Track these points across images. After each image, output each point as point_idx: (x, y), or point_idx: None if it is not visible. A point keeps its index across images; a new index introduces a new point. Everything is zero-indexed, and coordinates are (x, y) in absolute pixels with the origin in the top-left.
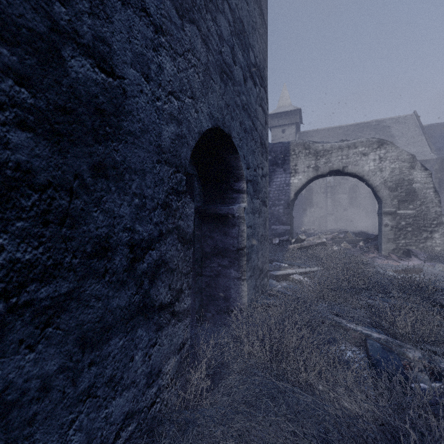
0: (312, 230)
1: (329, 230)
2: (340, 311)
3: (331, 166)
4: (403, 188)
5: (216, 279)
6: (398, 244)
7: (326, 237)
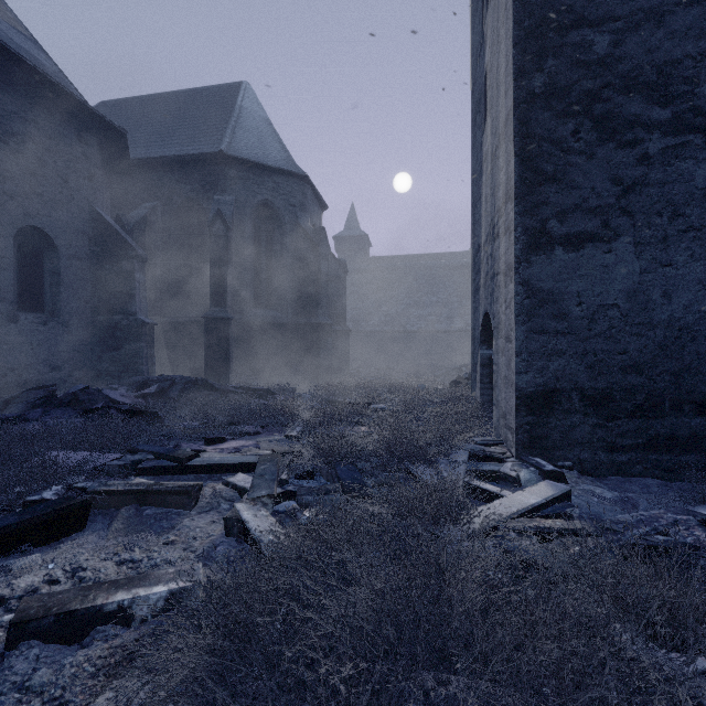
0: None
1: None
2: None
3: None
4: None
5: None
6: None
7: None
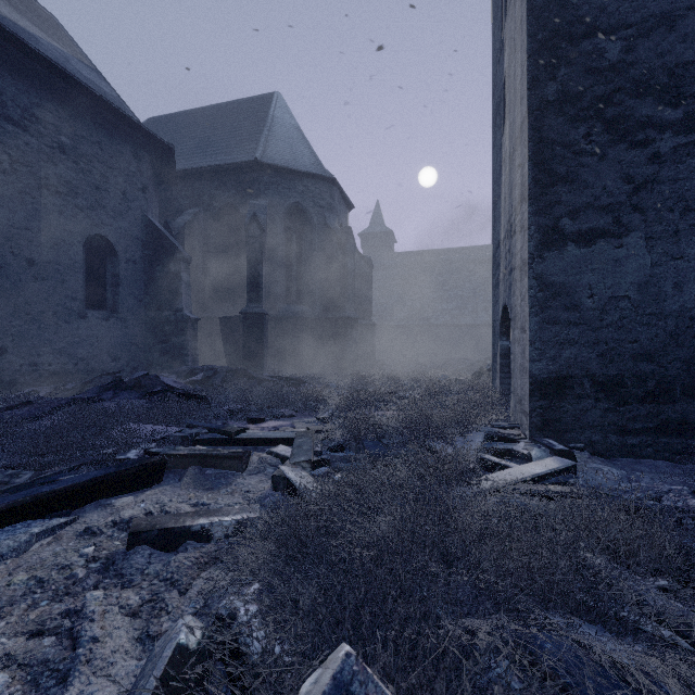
0: None
1: None
2: None
3: None
4: None
5: None
6: None
7: None
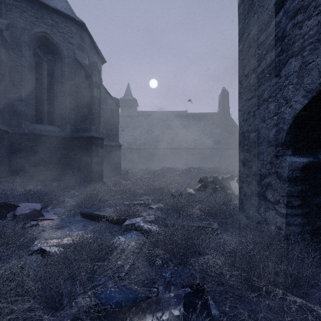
0: None
1: None
2: None
3: None
4: None
5: None
6: None
7: None
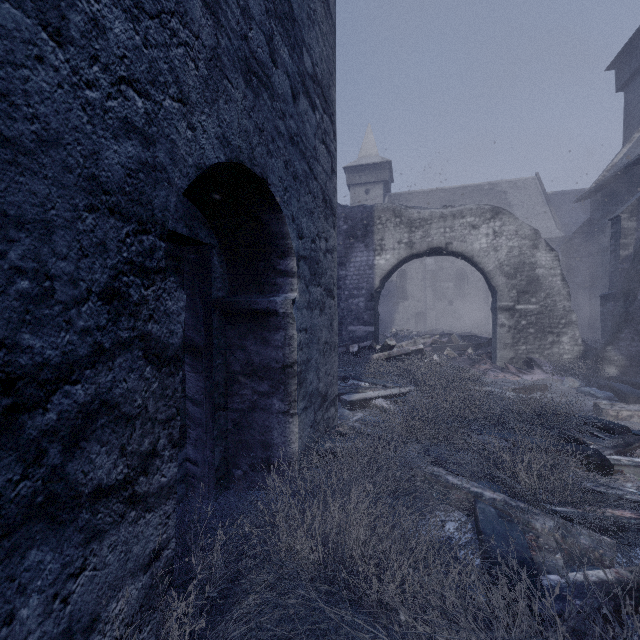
0: (406, 332)
1: (428, 332)
2: (439, 457)
3: (431, 241)
4: (523, 274)
5: (250, 414)
6: (517, 351)
7: (424, 342)
